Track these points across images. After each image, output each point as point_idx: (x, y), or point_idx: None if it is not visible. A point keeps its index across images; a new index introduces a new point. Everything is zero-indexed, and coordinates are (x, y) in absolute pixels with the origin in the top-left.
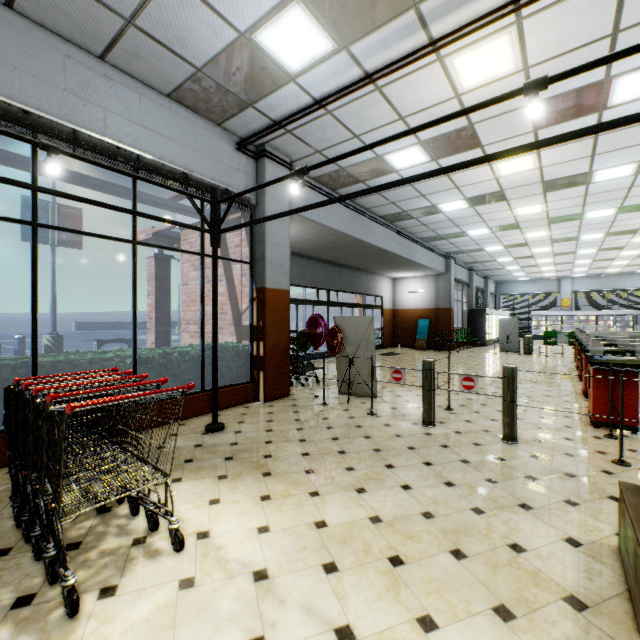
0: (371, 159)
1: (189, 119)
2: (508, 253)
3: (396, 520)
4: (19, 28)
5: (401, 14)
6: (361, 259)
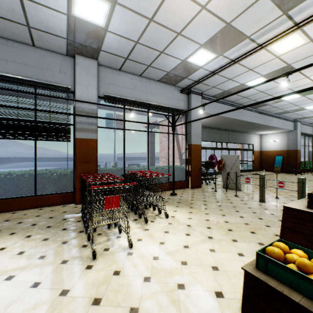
0: (238, 85)
1: (164, 86)
2: None
3: (234, 223)
4: (121, 75)
5: (242, 41)
6: (239, 127)
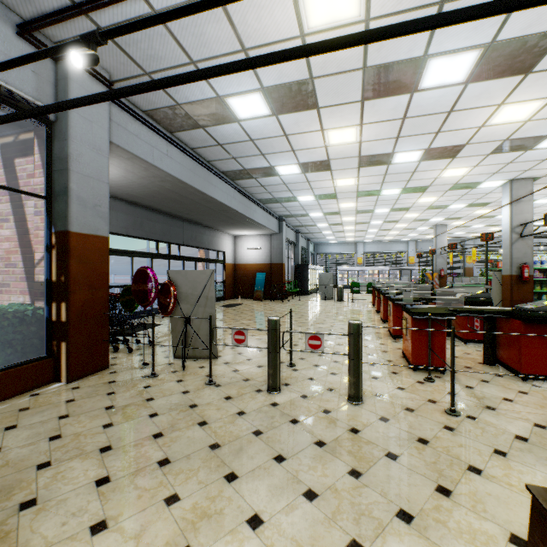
0: (211, 99)
1: None
2: (326, 220)
3: None
4: None
5: None
6: (203, 214)
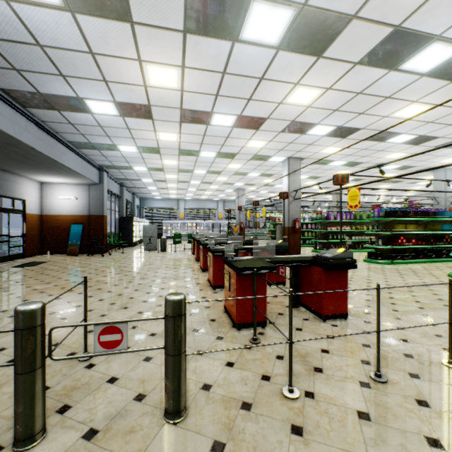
0: None
1: None
2: (150, 175)
3: None
4: None
5: None
6: None
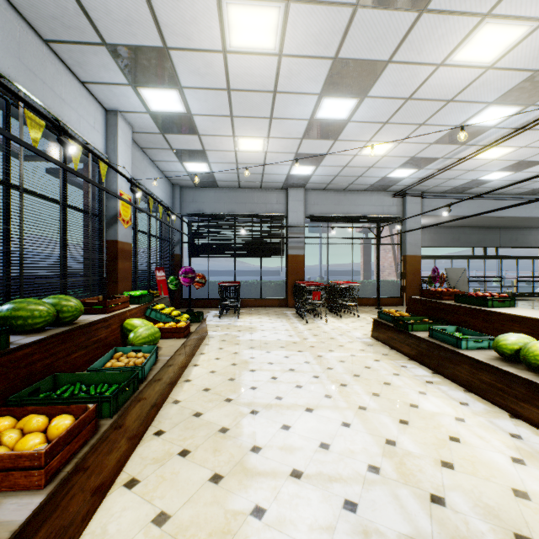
0: (470, 181)
1: (371, 195)
2: None
3: None
4: (325, 194)
5: (437, 160)
6: (512, 223)
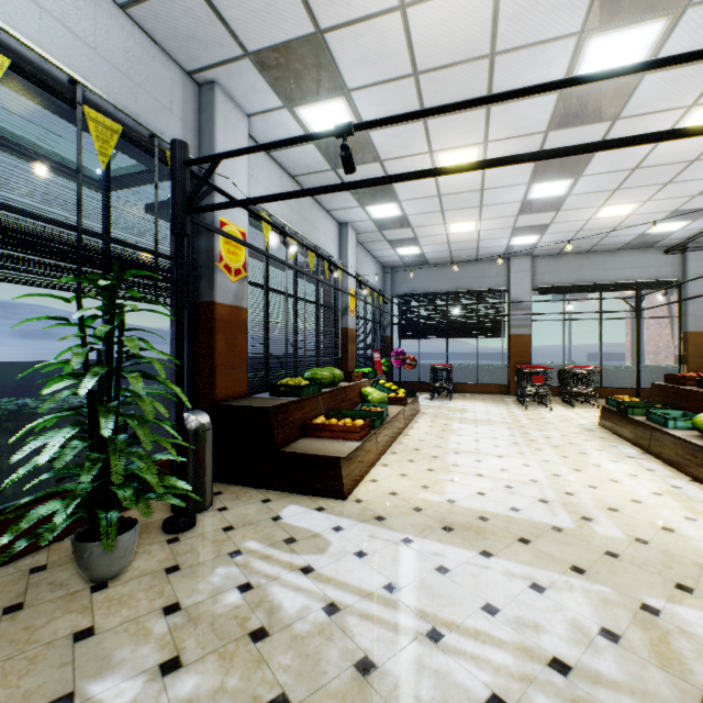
0: None
1: (628, 254)
2: None
3: None
4: (559, 259)
5: None
6: None
